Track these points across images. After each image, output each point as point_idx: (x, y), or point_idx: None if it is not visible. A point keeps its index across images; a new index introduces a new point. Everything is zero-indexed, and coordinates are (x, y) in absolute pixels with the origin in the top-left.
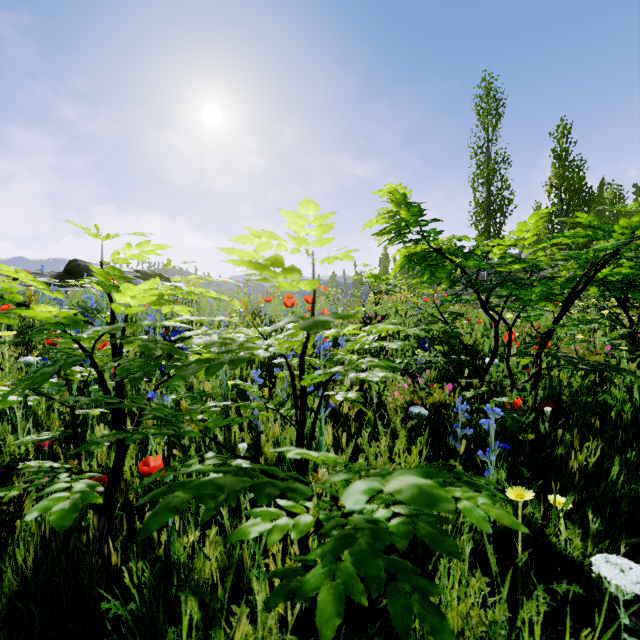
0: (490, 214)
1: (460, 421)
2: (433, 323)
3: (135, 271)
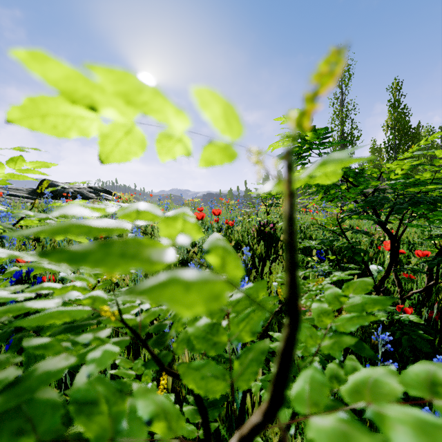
0: (344, 146)
1: (380, 351)
2: (336, 240)
3: (89, 187)
